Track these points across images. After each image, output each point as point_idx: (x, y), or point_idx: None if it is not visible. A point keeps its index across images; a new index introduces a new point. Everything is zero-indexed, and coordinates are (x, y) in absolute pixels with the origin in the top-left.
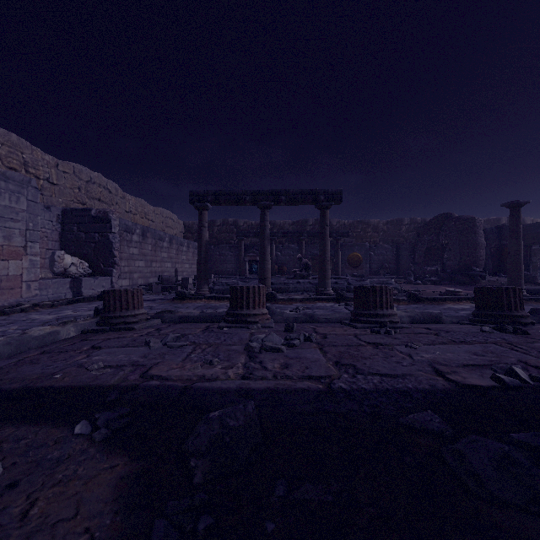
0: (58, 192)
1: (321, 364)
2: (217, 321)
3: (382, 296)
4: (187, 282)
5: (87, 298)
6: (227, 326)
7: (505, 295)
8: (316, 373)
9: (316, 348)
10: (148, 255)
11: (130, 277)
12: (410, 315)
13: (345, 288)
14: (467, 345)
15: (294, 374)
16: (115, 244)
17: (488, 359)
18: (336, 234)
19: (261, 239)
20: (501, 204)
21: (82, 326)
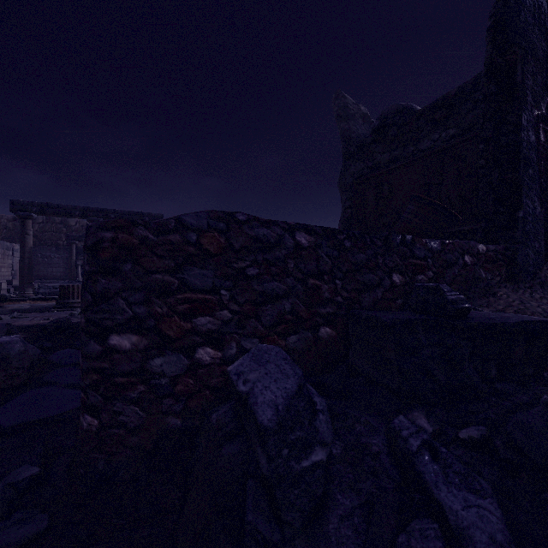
0: None
1: None
2: (47, 311)
3: None
4: None
5: None
6: (57, 310)
7: None
8: None
9: None
10: None
11: None
12: None
13: None
14: None
15: None
16: None
17: None
18: None
19: None
20: None
21: None
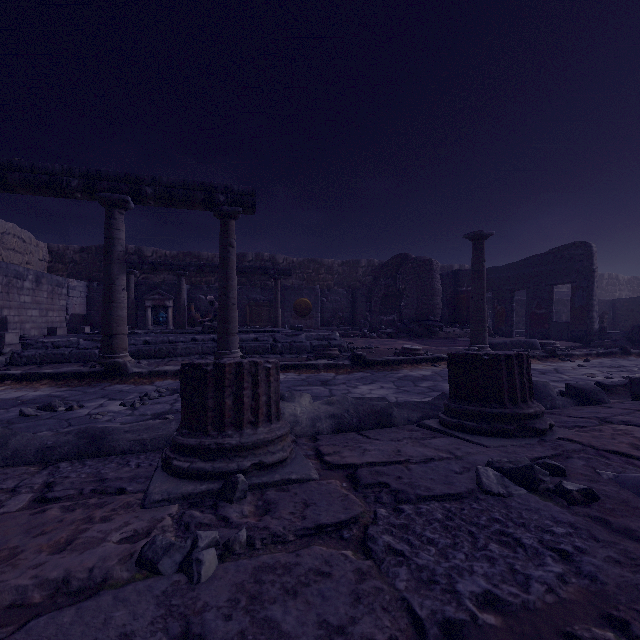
0: None
1: None
2: None
3: (242, 391)
4: (2, 341)
5: None
6: None
7: (506, 371)
8: None
9: None
10: None
11: None
12: (334, 414)
13: (269, 348)
14: None
15: None
16: None
17: None
18: (274, 271)
19: (106, 262)
20: (464, 235)
21: None
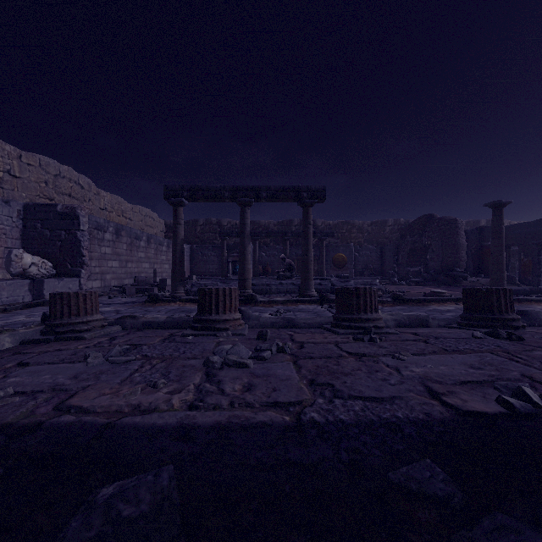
0: (21, 186)
1: (293, 383)
2: (185, 326)
3: (366, 299)
4: (165, 283)
5: (48, 301)
6: (192, 333)
7: (496, 297)
8: (285, 397)
9: (290, 362)
10: (122, 254)
11: (102, 278)
12: (396, 319)
13: (329, 290)
14: (461, 355)
15: (256, 399)
16: (83, 242)
17: (487, 373)
18: (320, 234)
19: (241, 237)
20: (484, 204)
21: (22, 335)
